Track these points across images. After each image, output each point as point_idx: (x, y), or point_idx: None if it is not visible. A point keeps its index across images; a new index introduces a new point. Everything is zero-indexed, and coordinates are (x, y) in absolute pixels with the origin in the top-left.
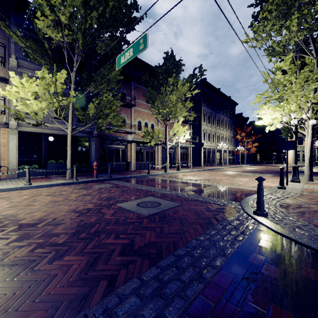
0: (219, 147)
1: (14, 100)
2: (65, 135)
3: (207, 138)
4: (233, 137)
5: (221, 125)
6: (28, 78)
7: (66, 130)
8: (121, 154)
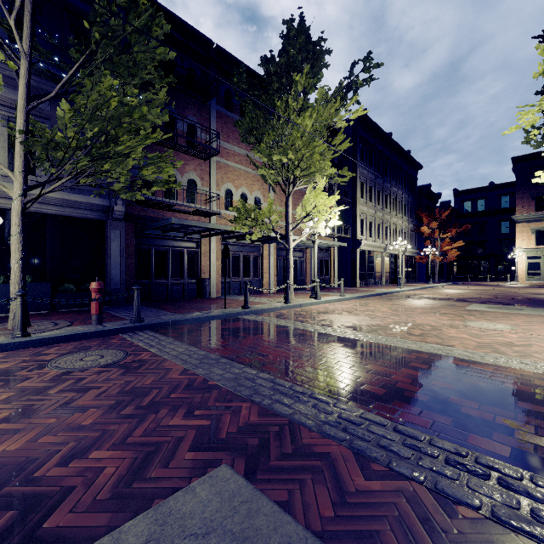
0: (390, 250)
1: None
2: (39, 214)
3: (368, 230)
4: (414, 231)
5: (392, 207)
6: None
7: (7, 191)
8: (188, 261)
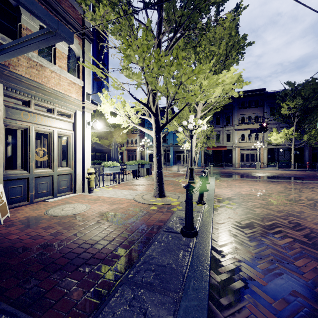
0: None
1: (272, 140)
2: (288, 148)
3: None
4: None
5: None
6: (275, 129)
7: (291, 147)
8: None
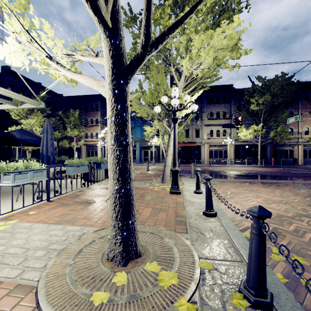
0: None
1: (241, 136)
2: (252, 144)
3: None
4: None
5: None
6: (243, 125)
7: (257, 144)
8: (289, 153)
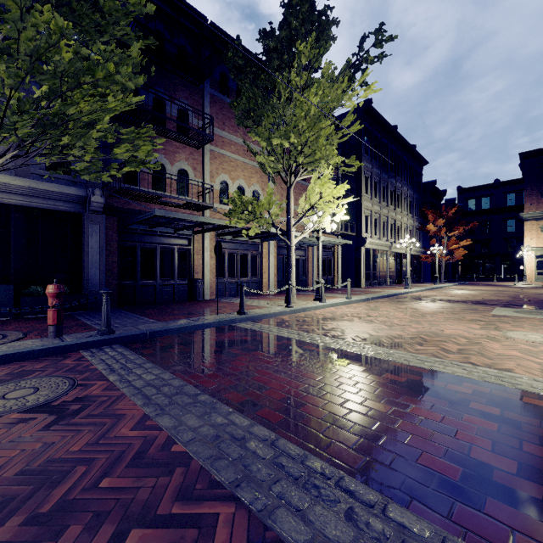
0: (395, 248)
1: None
2: (2, 205)
3: (373, 228)
4: (419, 229)
5: (397, 204)
6: None
7: None
8: (179, 260)
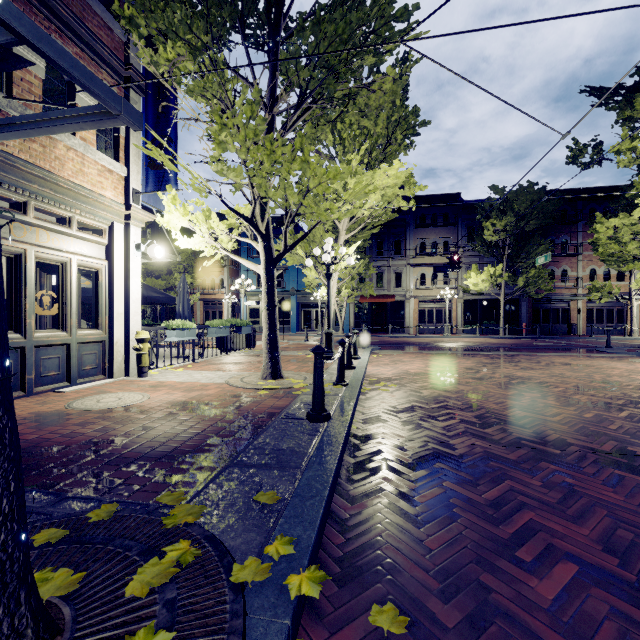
0: None
1: (470, 285)
2: (496, 299)
3: None
4: None
5: None
6: (475, 266)
7: (499, 298)
8: (562, 314)
